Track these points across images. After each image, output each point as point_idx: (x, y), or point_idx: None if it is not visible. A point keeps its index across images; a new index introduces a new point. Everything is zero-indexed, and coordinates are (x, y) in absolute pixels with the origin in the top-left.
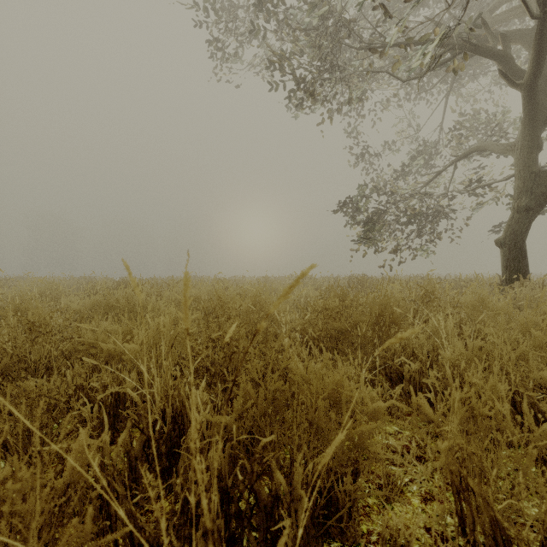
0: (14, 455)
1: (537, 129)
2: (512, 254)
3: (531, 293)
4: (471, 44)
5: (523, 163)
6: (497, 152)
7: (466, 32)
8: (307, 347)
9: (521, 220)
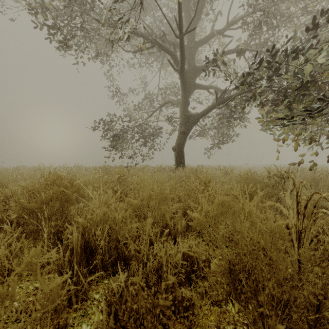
0: None
1: (187, 94)
2: (178, 154)
3: (180, 174)
4: (158, 41)
5: (182, 110)
6: (175, 103)
7: (158, 35)
8: (11, 224)
9: (182, 138)
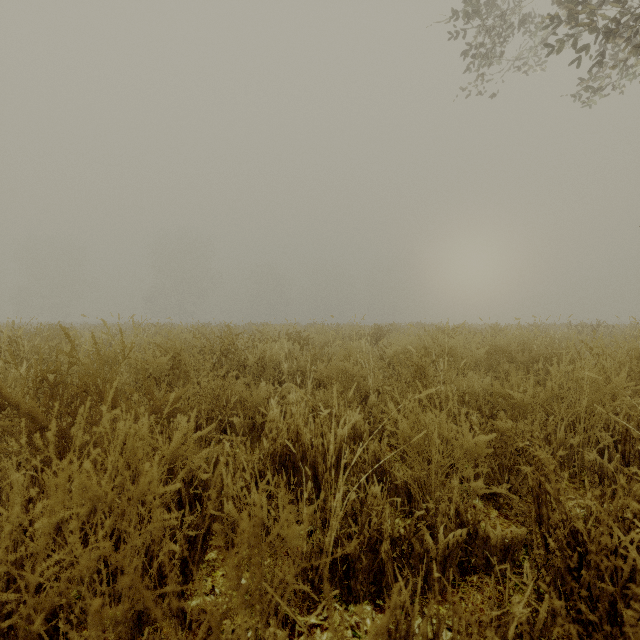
0: (484, 481)
1: None
2: None
3: None
4: None
5: None
6: None
7: None
8: None
9: None
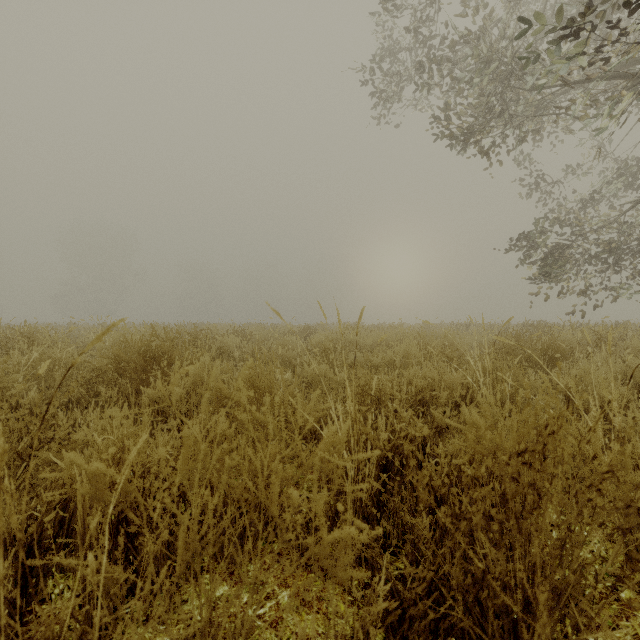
0: None
1: None
2: None
3: None
4: None
5: None
6: None
7: None
8: None
9: None
